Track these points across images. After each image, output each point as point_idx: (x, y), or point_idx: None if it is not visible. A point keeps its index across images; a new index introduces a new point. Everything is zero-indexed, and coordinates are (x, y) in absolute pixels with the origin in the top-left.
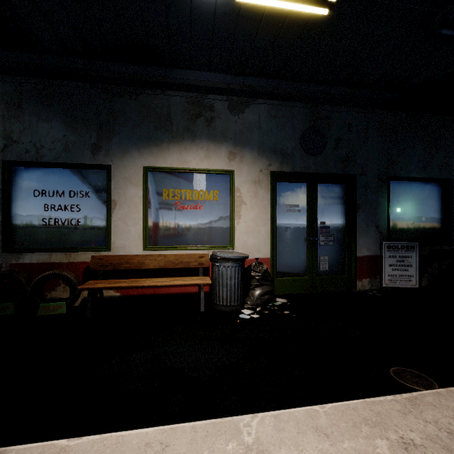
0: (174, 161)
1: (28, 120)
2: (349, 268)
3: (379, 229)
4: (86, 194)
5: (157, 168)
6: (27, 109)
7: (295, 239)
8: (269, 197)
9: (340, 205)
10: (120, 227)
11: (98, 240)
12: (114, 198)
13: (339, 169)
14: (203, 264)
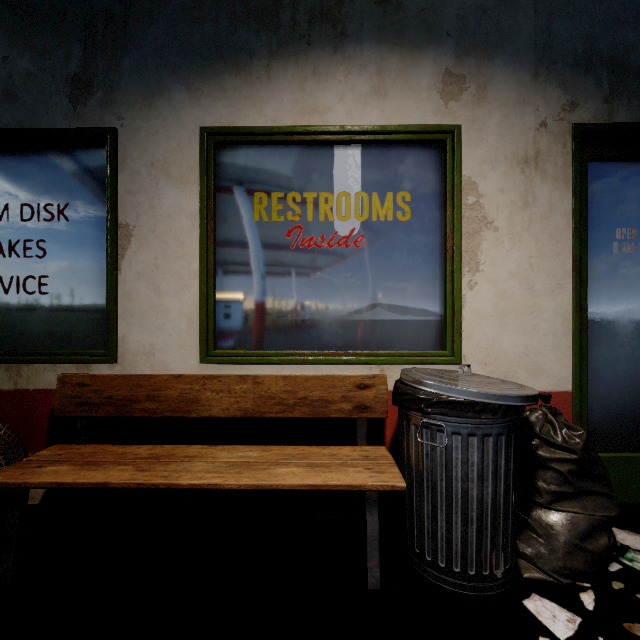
0: (285, 109)
1: None
2: None
3: None
4: (60, 212)
5: (238, 131)
6: None
7: None
8: (568, 205)
9: None
10: (142, 297)
11: (88, 332)
12: (126, 221)
13: None
14: (368, 410)
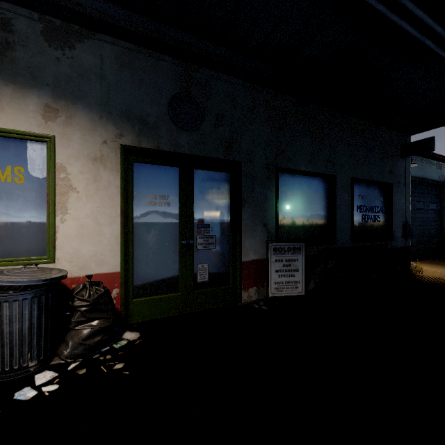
0: None
1: None
2: (234, 276)
3: (267, 228)
4: None
5: None
6: None
7: (162, 243)
8: (119, 183)
9: (224, 198)
10: None
11: None
12: None
13: (221, 153)
14: None
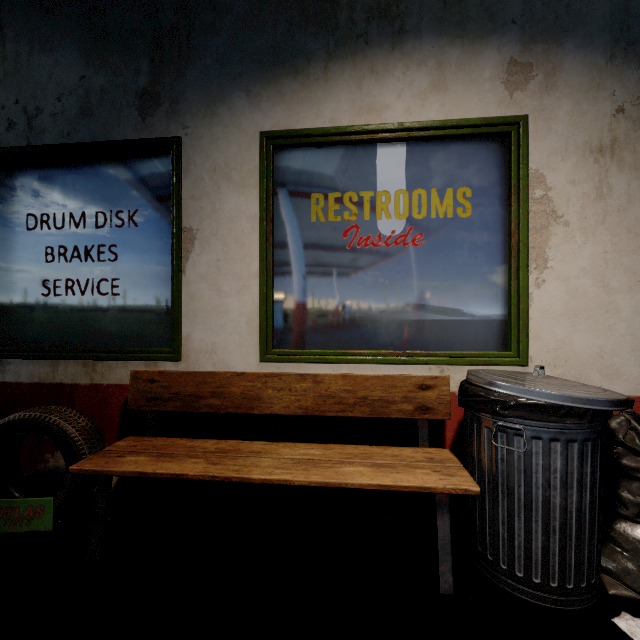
0: (342, 110)
1: (11, 53)
2: None
3: None
4: (130, 219)
5: (296, 133)
6: (10, 29)
7: None
8: None
9: None
10: (204, 298)
11: (155, 331)
12: (190, 225)
13: None
14: (430, 411)
